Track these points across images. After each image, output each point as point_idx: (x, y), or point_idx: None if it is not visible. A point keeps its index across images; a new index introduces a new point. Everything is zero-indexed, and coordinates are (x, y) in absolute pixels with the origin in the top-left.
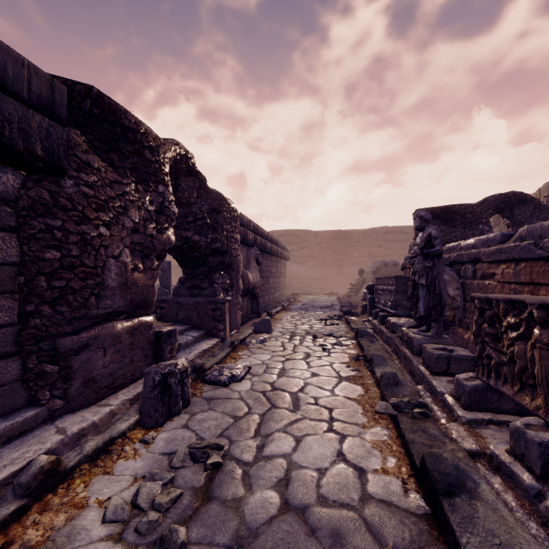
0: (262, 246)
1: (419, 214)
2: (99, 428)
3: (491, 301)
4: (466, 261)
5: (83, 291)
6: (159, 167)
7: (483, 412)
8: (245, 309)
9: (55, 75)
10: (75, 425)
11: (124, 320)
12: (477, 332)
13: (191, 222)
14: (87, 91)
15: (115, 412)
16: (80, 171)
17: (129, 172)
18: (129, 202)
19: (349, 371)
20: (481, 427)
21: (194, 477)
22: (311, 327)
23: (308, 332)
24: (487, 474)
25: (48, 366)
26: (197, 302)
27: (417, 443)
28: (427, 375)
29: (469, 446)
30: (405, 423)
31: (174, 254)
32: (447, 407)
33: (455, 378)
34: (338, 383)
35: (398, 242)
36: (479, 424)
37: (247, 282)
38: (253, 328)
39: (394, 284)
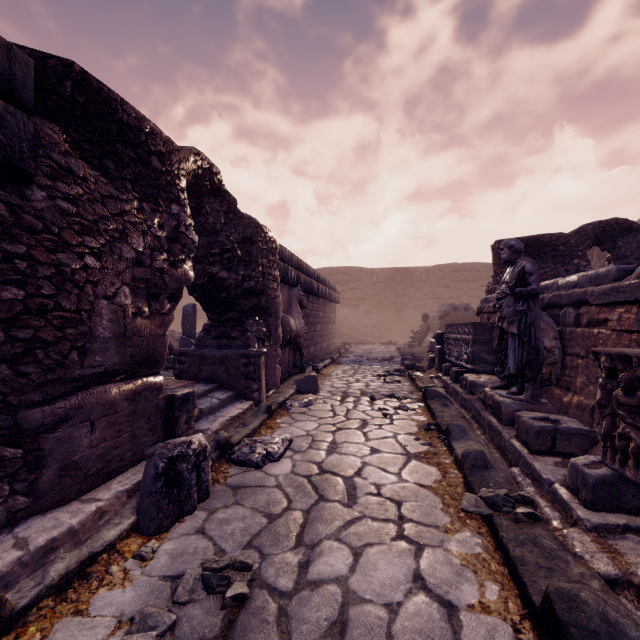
0: (306, 286)
1: (509, 242)
2: (78, 536)
3: (629, 359)
4: (565, 303)
5: (60, 344)
6: (172, 181)
7: (614, 513)
8: (286, 362)
9: (18, 45)
10: (43, 534)
11: (122, 382)
12: (604, 401)
13: (217, 254)
14: (66, 68)
15: (104, 510)
16: (56, 179)
17: (131, 186)
18: (129, 224)
19: (419, 445)
20: (615, 537)
21: (206, 620)
22: (367, 385)
23: (363, 392)
24: (639, 618)
25: (7, 450)
26: (225, 355)
27: (529, 563)
28: (525, 454)
29: (604, 568)
30: (506, 529)
31: (196, 295)
32: (559, 502)
33: (570, 463)
34: (406, 462)
35: (468, 281)
36: (612, 531)
37: (288, 330)
38: (295, 388)
39: (471, 332)
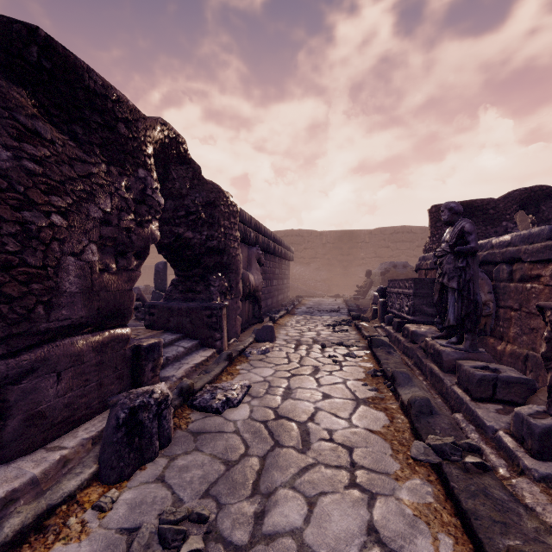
0: (264, 246)
1: (449, 205)
2: (40, 486)
3: None
4: (499, 260)
5: (25, 298)
6: (139, 147)
7: None
8: (246, 313)
9: None
10: (4, 485)
11: (89, 334)
12: (550, 354)
13: (183, 216)
14: (31, 33)
15: (68, 458)
16: (23, 140)
17: (99, 150)
18: (96, 185)
19: (367, 390)
20: None
21: None
22: (318, 334)
23: (315, 340)
24: None
25: None
26: (191, 307)
27: (482, 517)
28: (468, 401)
29: None
30: (456, 479)
31: (164, 253)
32: (504, 449)
33: (515, 412)
34: (355, 407)
35: (406, 242)
36: None
37: (248, 285)
38: (254, 336)
39: (412, 287)
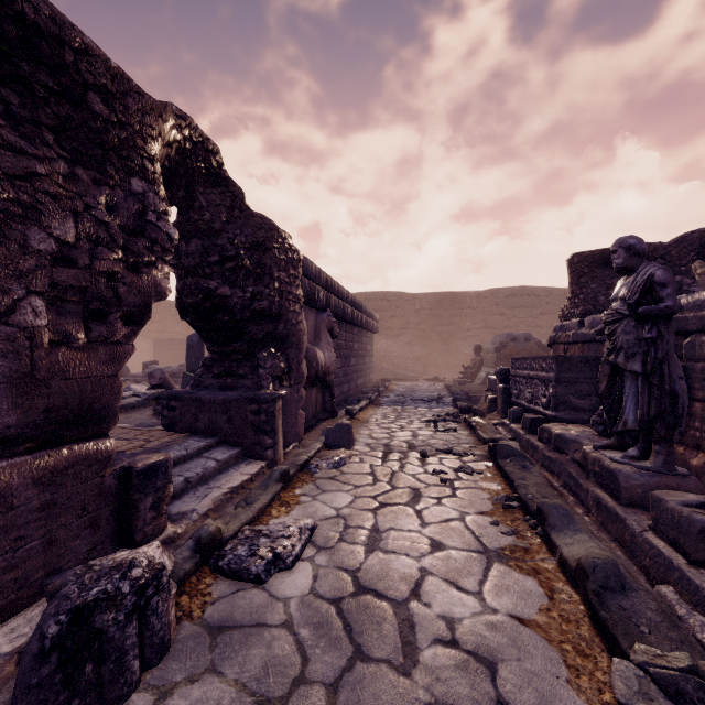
0: (338, 311)
1: (626, 241)
2: None
3: None
4: (694, 329)
5: None
6: (131, 141)
7: None
8: (313, 405)
9: None
10: None
11: (26, 455)
12: None
13: (216, 263)
14: None
15: None
16: None
17: (53, 137)
18: (44, 196)
19: (499, 534)
20: None
21: None
22: (415, 434)
23: (411, 444)
24: None
25: None
26: (229, 399)
27: None
28: (683, 566)
29: None
30: None
31: (190, 319)
32: None
33: None
34: (486, 568)
35: (526, 308)
36: None
37: (315, 365)
38: (323, 440)
39: (553, 368)
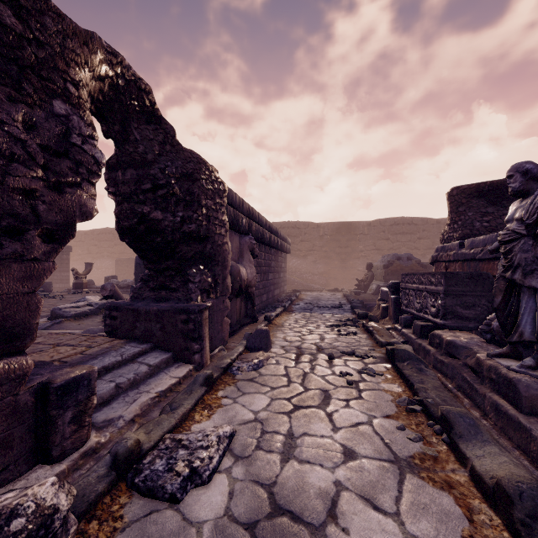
0: (258, 235)
1: (522, 166)
2: None
3: None
4: None
5: None
6: (52, 62)
7: None
8: (237, 312)
9: None
10: None
11: None
12: None
13: (149, 191)
14: None
15: None
16: None
17: None
18: None
19: (407, 440)
20: None
21: None
22: (322, 337)
23: (319, 347)
24: None
25: None
26: (161, 310)
27: None
28: None
29: None
30: None
31: (128, 240)
32: None
33: None
34: (399, 481)
35: (406, 234)
36: None
37: (238, 280)
38: (245, 344)
39: (441, 283)
